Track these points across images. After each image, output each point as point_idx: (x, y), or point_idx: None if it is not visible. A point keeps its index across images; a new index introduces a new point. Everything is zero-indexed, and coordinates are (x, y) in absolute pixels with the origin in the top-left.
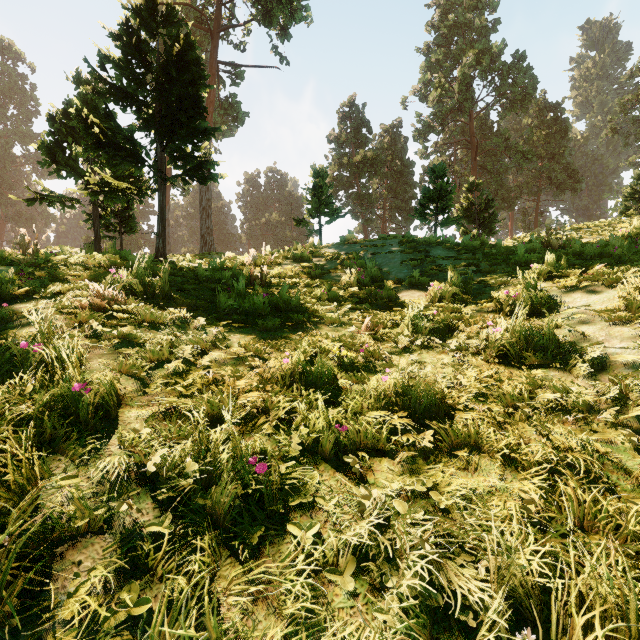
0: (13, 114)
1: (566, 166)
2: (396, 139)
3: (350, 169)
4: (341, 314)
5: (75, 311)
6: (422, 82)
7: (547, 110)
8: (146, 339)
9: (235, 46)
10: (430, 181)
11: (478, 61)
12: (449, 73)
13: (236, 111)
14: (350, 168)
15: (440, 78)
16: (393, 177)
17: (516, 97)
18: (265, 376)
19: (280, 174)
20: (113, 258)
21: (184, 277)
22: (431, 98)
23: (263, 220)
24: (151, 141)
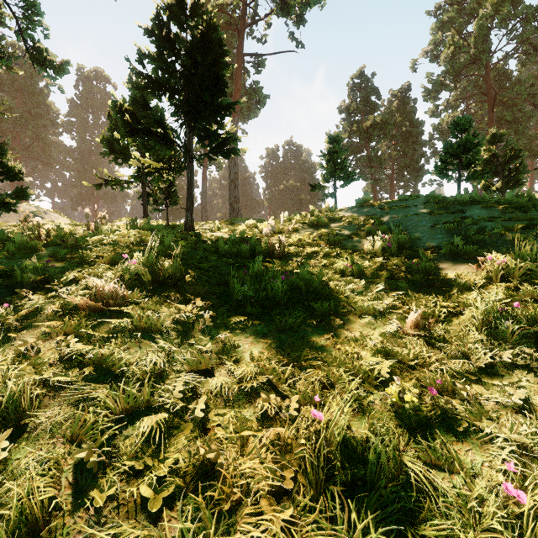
0: (103, 122)
1: None
2: (405, 102)
3: (360, 135)
4: (371, 295)
5: (72, 311)
6: (433, 43)
7: None
8: (132, 361)
9: (258, 40)
10: (452, 136)
11: (497, 10)
12: (463, 29)
13: (258, 95)
14: (360, 134)
15: (453, 35)
16: (402, 138)
17: None
18: (284, 436)
19: (296, 146)
20: (145, 234)
21: (205, 251)
22: (443, 56)
23: (281, 186)
24: (181, 124)
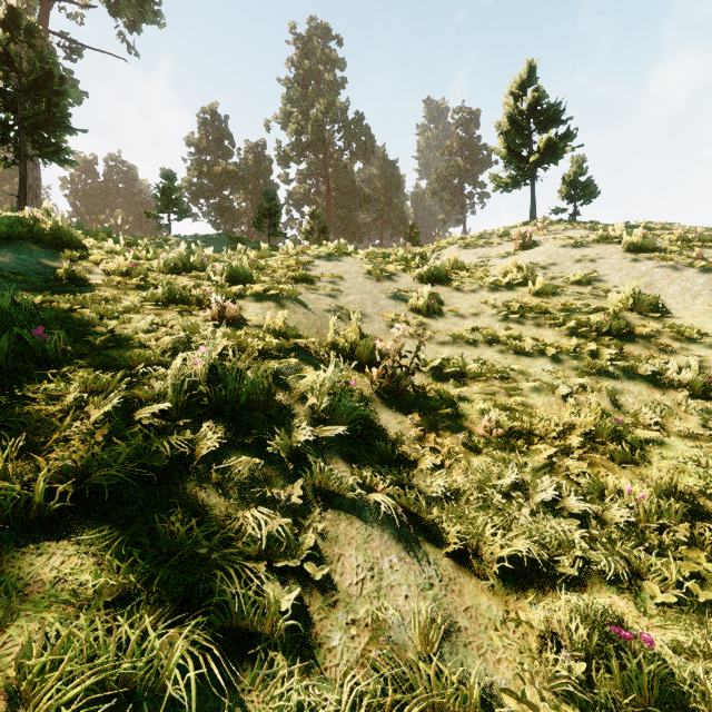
0: None
1: (400, 214)
2: (261, 159)
3: (211, 178)
4: None
5: None
6: (283, 112)
7: (387, 165)
8: None
9: (69, 15)
10: (265, 201)
11: (327, 110)
12: (306, 112)
13: (71, 88)
14: (211, 177)
15: (298, 114)
16: (258, 195)
17: (360, 148)
18: None
19: (127, 166)
20: None
21: None
22: (289, 130)
23: (103, 216)
24: (13, 124)
